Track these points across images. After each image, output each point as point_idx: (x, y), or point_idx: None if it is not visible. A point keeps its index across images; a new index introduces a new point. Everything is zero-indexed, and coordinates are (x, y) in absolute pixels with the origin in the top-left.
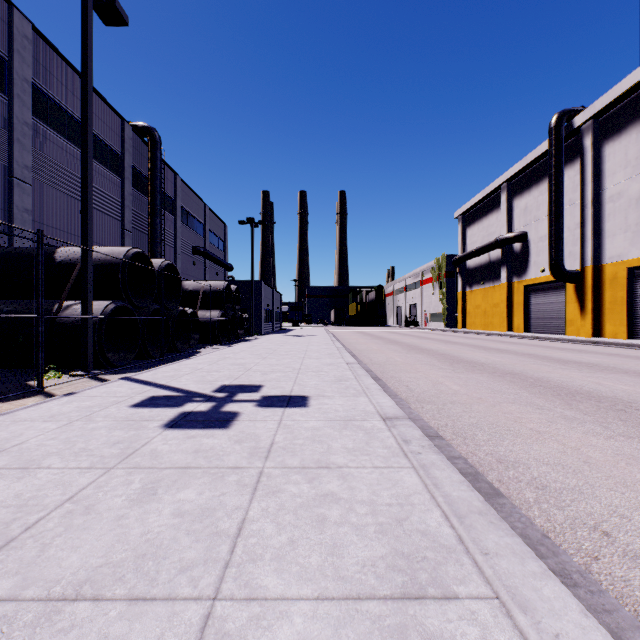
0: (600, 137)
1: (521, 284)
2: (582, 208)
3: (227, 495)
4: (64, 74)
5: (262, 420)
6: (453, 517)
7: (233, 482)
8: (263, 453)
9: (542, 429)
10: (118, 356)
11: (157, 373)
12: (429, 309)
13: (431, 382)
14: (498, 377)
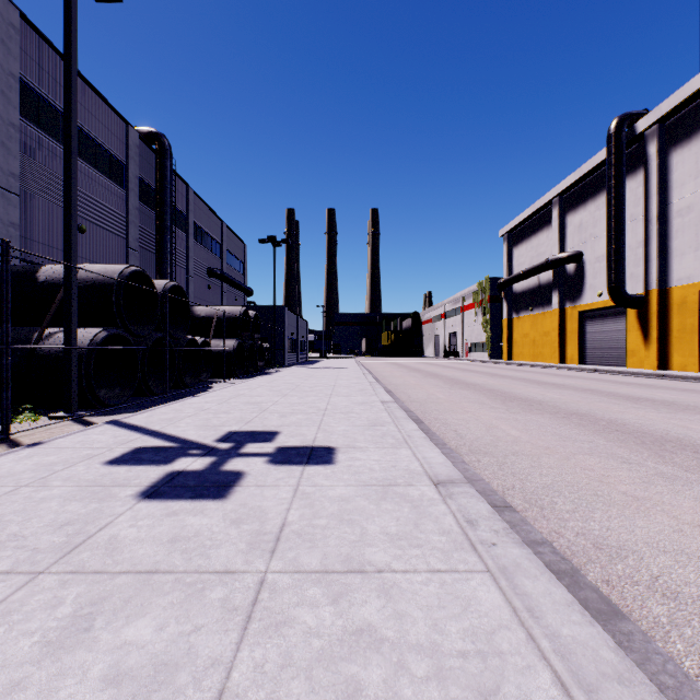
0: (666, 144)
1: (575, 310)
2: (646, 224)
3: (202, 632)
4: (58, 70)
5: (273, 485)
6: (577, 690)
7: (216, 602)
8: (268, 543)
9: (639, 493)
10: (112, 393)
11: (153, 415)
12: (471, 338)
13: (484, 425)
14: (563, 419)
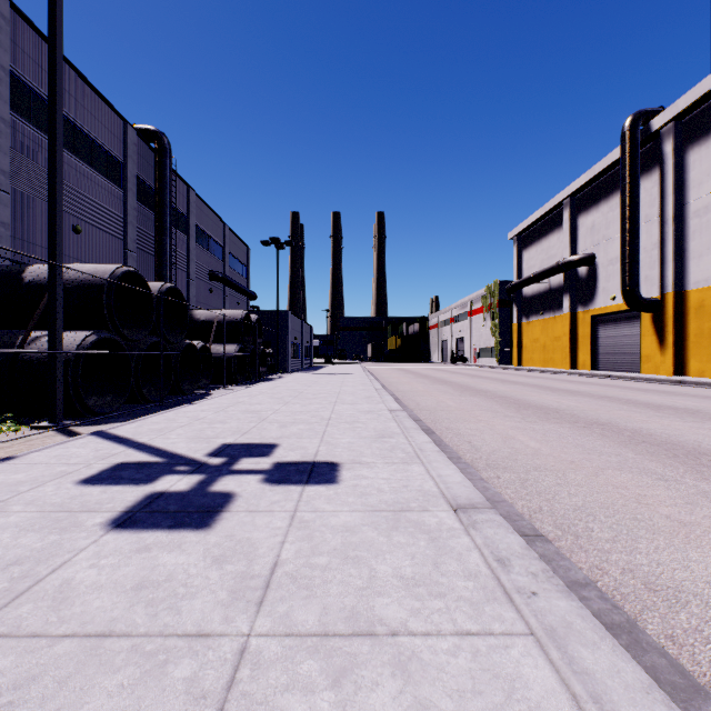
0: (683, 142)
1: (587, 314)
2: (661, 225)
3: None
4: None
5: (266, 510)
6: None
7: (180, 685)
8: (255, 591)
9: (685, 517)
10: (104, 401)
11: (143, 425)
12: (479, 343)
13: (500, 436)
14: (583, 429)
